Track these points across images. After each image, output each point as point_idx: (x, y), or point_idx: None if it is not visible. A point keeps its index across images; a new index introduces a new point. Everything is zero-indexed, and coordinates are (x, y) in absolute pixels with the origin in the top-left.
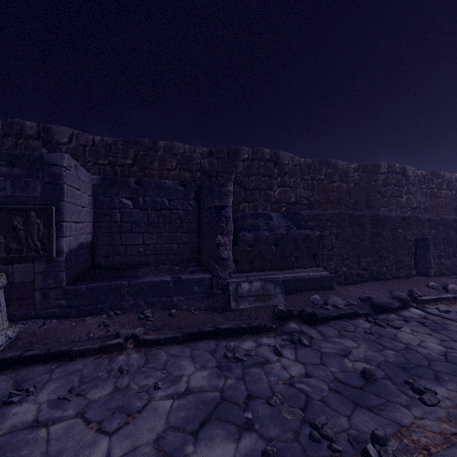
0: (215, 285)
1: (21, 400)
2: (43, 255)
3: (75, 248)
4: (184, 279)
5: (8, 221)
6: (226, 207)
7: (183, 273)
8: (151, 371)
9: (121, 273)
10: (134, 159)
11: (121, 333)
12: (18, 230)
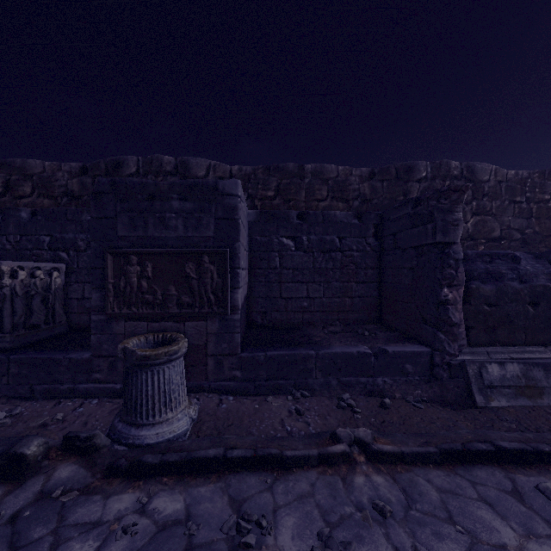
0: (438, 363)
1: (258, 543)
2: (217, 312)
3: (242, 302)
4: (391, 352)
5: (180, 267)
6: (453, 244)
7: (376, 340)
8: (434, 522)
9: (289, 336)
10: (276, 190)
11: (339, 435)
12: (190, 280)
